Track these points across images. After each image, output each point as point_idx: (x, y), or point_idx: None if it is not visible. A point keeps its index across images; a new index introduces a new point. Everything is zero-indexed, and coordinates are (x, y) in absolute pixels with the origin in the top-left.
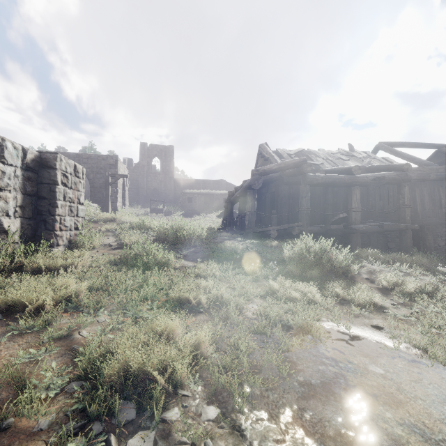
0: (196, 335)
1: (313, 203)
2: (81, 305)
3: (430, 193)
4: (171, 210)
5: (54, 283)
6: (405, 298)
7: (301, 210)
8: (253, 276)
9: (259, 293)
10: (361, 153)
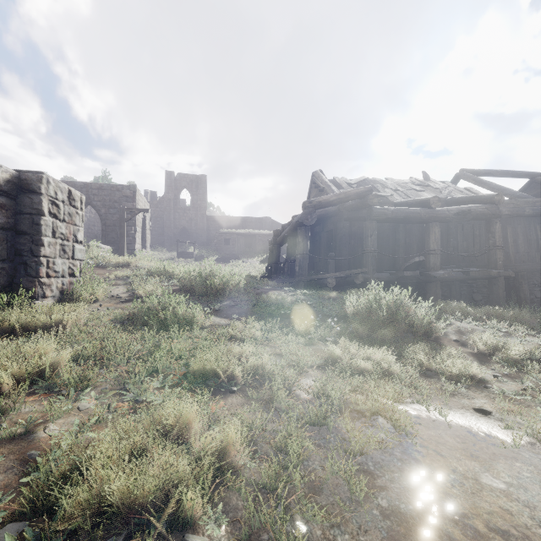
0: (222, 433)
1: (381, 245)
2: (59, 383)
3: (525, 232)
4: (203, 254)
5: (24, 351)
6: (511, 367)
7: (366, 252)
8: (306, 337)
9: (315, 362)
10: (438, 183)
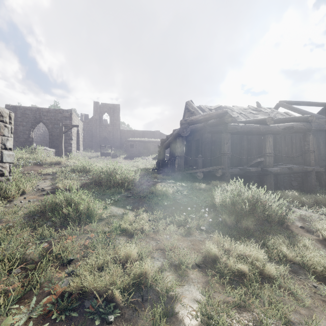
0: None
1: (231, 149)
2: None
3: (324, 141)
4: (116, 154)
5: None
6: None
7: (223, 154)
8: (185, 228)
9: (195, 260)
10: (267, 109)
